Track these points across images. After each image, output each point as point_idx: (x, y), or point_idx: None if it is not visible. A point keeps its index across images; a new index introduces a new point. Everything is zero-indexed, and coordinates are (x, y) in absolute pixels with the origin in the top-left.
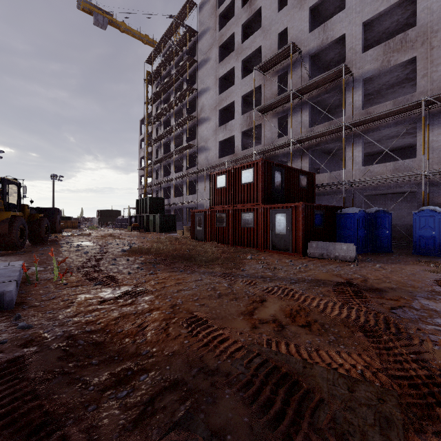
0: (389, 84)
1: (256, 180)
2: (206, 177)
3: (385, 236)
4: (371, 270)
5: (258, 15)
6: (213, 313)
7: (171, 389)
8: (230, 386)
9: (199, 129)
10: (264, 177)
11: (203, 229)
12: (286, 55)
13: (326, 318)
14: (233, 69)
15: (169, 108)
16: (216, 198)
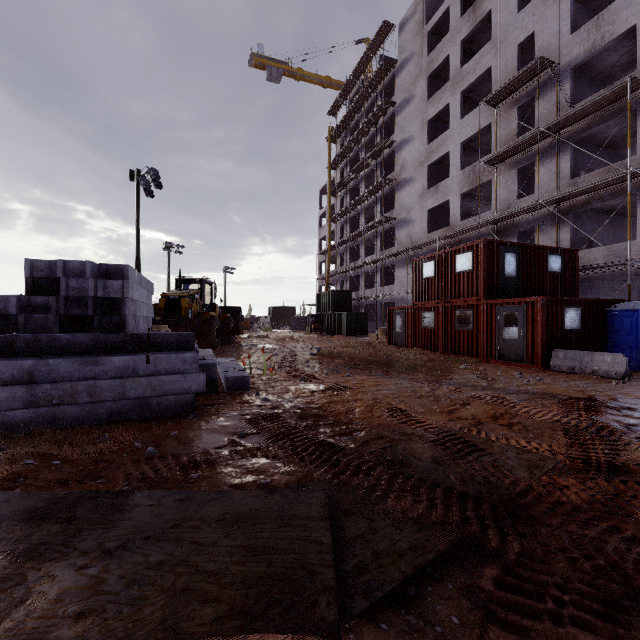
0: None
1: (476, 267)
2: (408, 260)
3: None
4: None
5: (486, 21)
6: (412, 408)
7: (379, 438)
8: (421, 440)
9: (398, 195)
10: (488, 263)
11: (404, 331)
12: (532, 75)
13: (533, 422)
14: (448, 106)
15: (357, 171)
16: (420, 291)
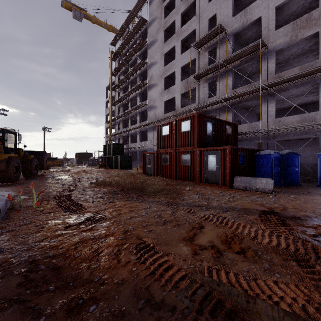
0: (296, 54)
1: (193, 129)
2: (154, 128)
3: (295, 172)
4: (288, 200)
5: (193, 6)
6: (159, 238)
7: None
8: None
9: (149, 92)
10: (199, 126)
11: (152, 166)
12: (215, 34)
13: (258, 245)
14: (174, 47)
15: (127, 77)
16: (161, 143)
